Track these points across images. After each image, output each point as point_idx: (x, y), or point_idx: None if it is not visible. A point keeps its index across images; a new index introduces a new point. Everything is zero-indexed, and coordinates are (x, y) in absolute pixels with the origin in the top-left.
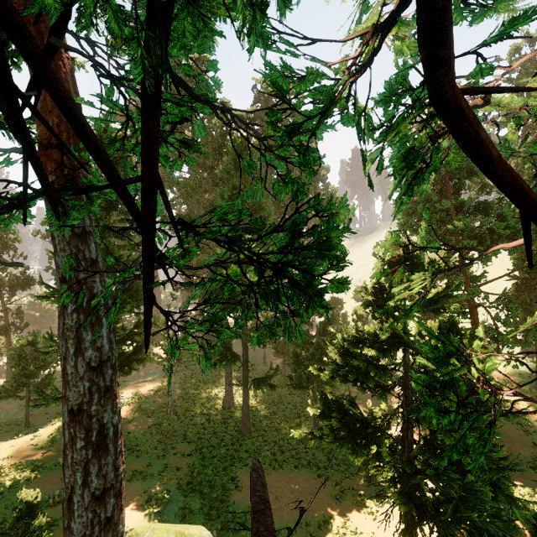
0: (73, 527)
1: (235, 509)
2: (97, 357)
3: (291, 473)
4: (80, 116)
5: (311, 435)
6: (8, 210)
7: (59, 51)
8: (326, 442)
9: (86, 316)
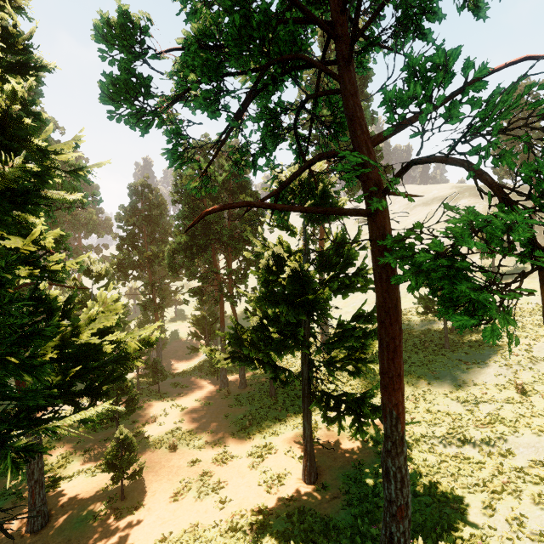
0: None
1: None
2: None
3: None
4: None
5: None
6: None
7: None
8: None
9: None
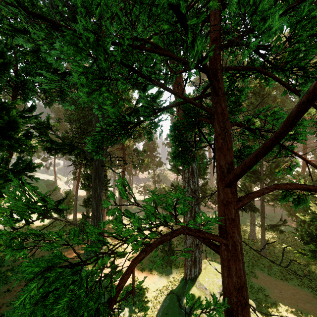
0: (187, 242)
1: (252, 284)
2: (194, 188)
3: (294, 286)
4: (207, 139)
5: (316, 274)
6: (197, 151)
7: (182, 89)
8: (307, 257)
9: (190, 174)
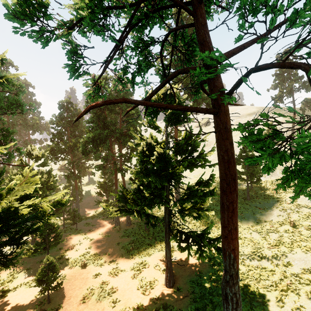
0: None
1: None
2: None
3: None
4: None
5: None
6: None
7: None
8: None
9: None
